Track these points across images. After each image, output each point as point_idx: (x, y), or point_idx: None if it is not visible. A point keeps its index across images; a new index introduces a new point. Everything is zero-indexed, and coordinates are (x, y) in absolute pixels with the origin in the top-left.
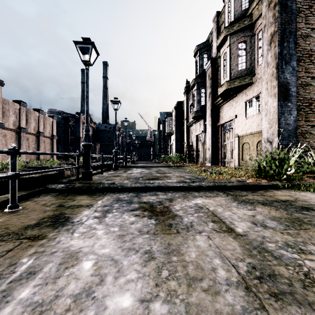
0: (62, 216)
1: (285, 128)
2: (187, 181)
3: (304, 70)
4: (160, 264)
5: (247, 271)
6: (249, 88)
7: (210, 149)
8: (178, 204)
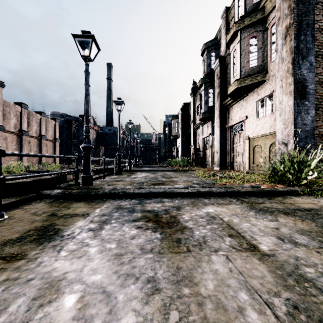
0: (52, 228)
1: (301, 129)
2: (196, 187)
3: (322, 66)
4: (167, 300)
5: (287, 314)
6: (261, 86)
7: (219, 153)
8: (187, 212)
